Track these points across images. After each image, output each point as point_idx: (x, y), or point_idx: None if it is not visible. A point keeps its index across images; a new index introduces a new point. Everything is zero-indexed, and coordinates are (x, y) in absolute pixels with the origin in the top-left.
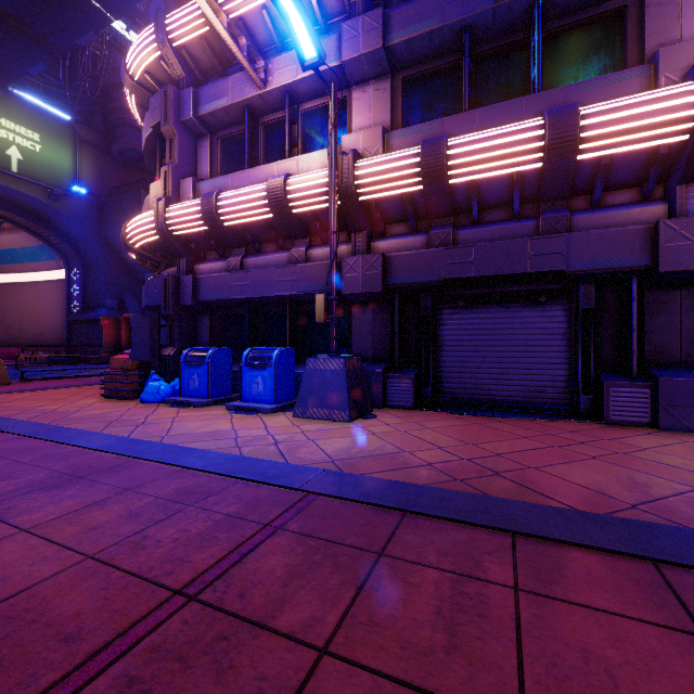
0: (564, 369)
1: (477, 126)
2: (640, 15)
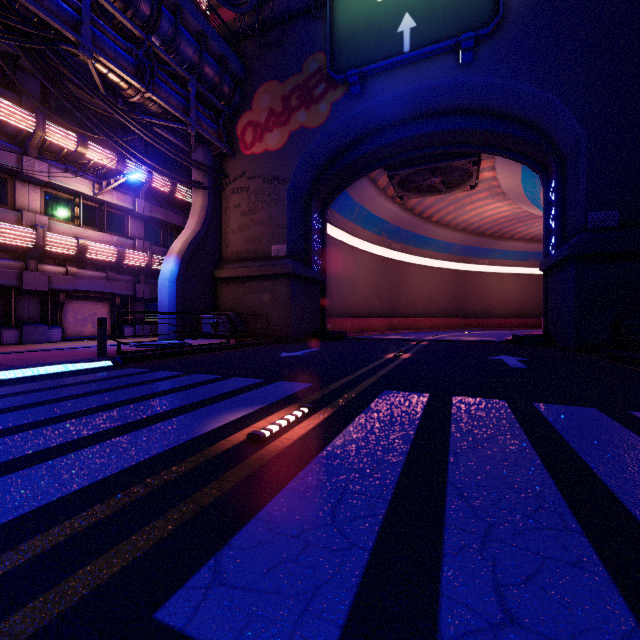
0: None
1: None
2: (14, 187)
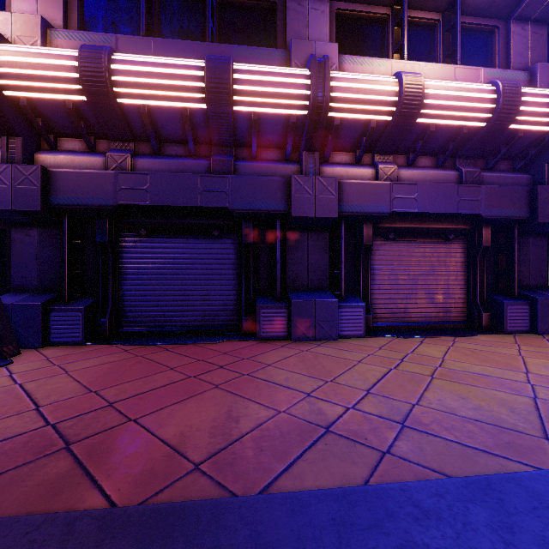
0: (233, 294)
1: (152, 54)
2: (285, 14)
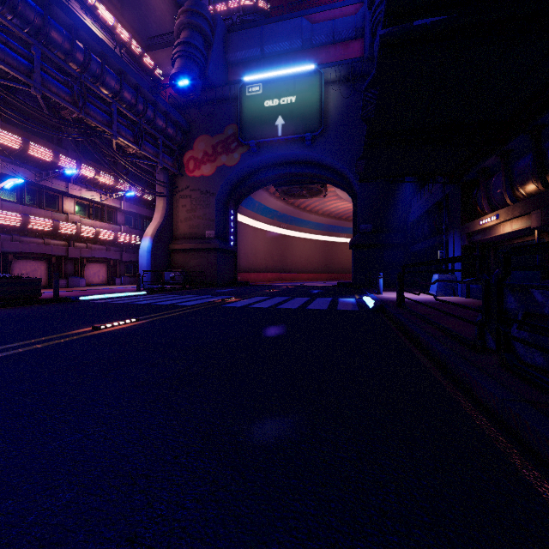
0: (47, 277)
1: (31, 212)
2: (62, 200)
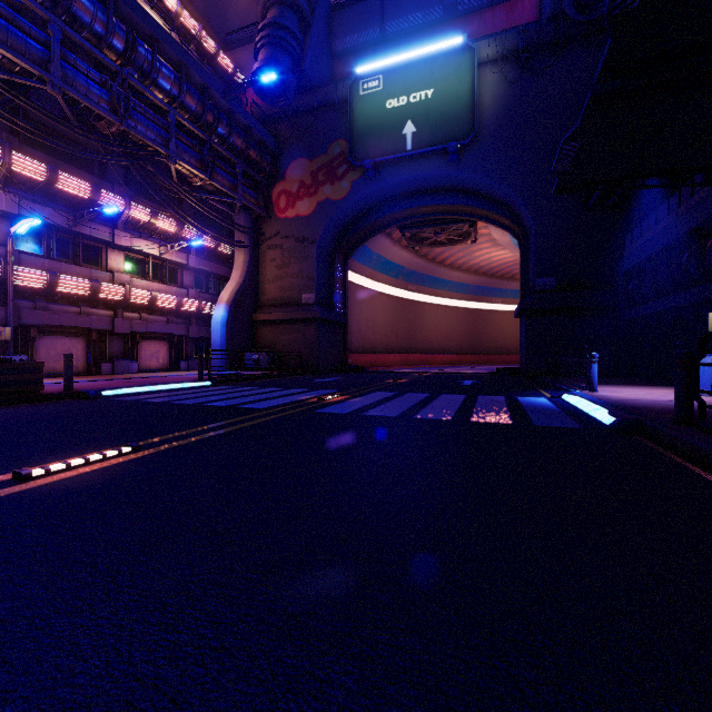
0: (85, 360)
1: (62, 269)
2: (106, 253)
